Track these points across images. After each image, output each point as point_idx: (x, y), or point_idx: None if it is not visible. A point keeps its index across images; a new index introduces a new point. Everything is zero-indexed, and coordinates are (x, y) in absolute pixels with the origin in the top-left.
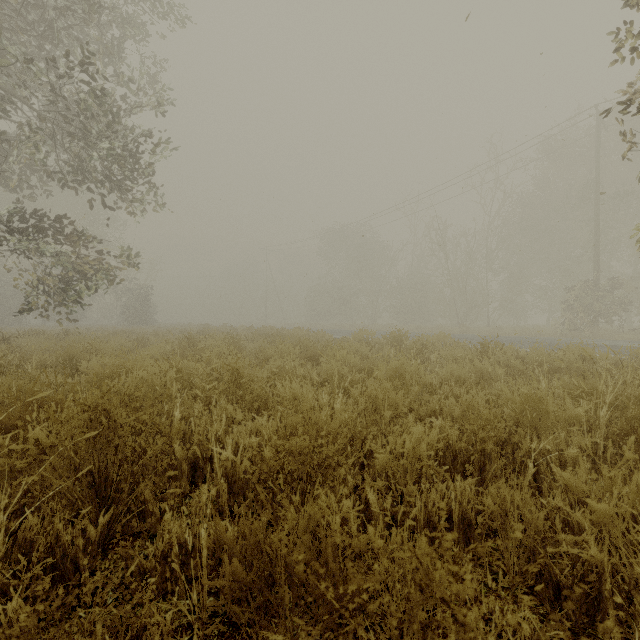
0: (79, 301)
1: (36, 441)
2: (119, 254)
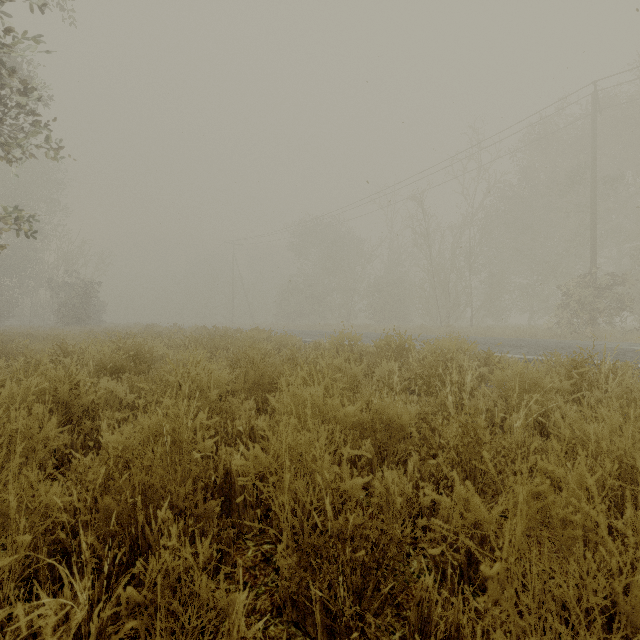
0: None
1: None
2: None
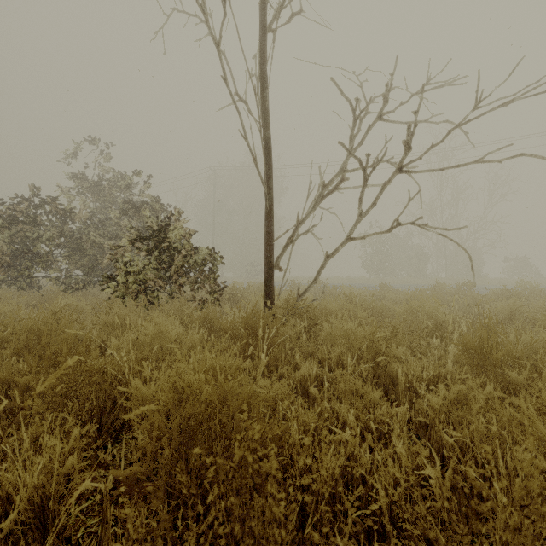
0: None
1: None
2: None
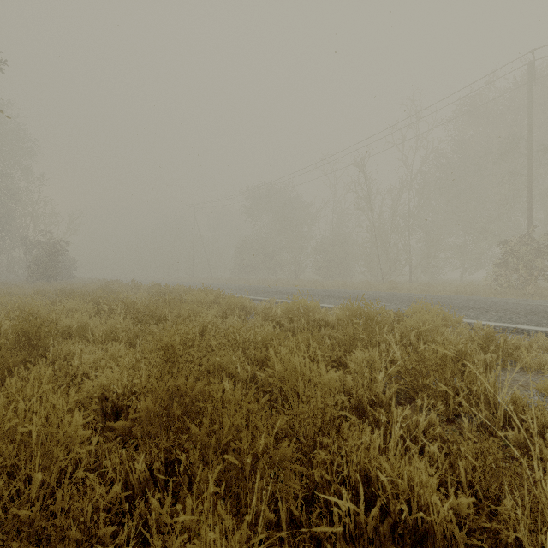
0: None
1: None
2: None
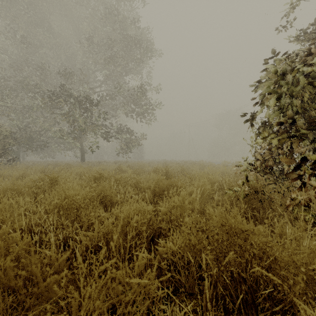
0: (130, 152)
1: (160, 173)
2: (140, 136)
